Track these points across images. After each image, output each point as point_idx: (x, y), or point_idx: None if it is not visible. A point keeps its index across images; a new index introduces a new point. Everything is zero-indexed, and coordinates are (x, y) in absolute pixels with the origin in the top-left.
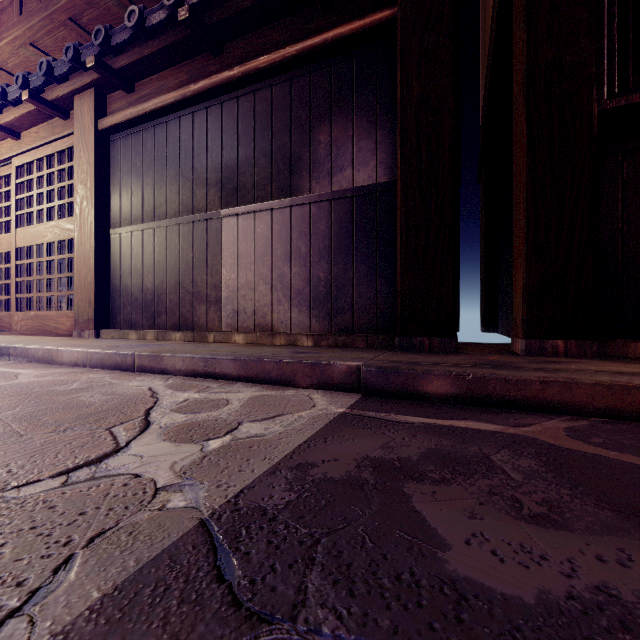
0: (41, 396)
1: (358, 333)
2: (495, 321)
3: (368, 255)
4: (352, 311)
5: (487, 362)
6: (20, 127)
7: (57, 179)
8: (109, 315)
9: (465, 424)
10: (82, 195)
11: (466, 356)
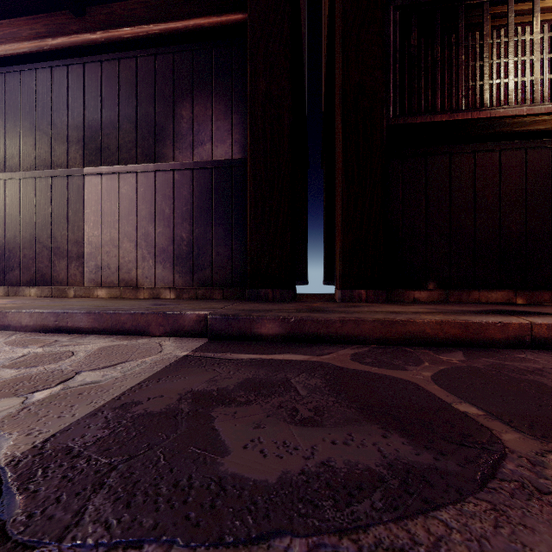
0: None
1: (217, 287)
2: (333, 276)
3: (225, 220)
4: (211, 267)
5: (310, 308)
6: None
7: None
8: None
9: (283, 357)
10: None
11: (298, 304)
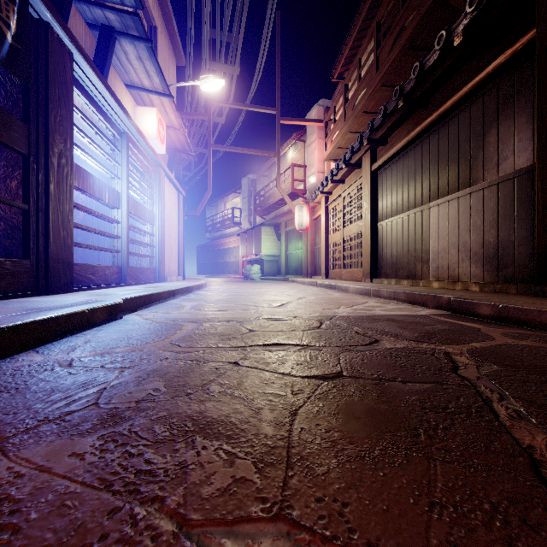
0: (333, 299)
1: (518, 283)
2: None
3: (526, 221)
4: (513, 266)
5: None
6: (344, 178)
7: (357, 200)
8: (377, 270)
9: (464, 323)
10: (365, 208)
11: None
